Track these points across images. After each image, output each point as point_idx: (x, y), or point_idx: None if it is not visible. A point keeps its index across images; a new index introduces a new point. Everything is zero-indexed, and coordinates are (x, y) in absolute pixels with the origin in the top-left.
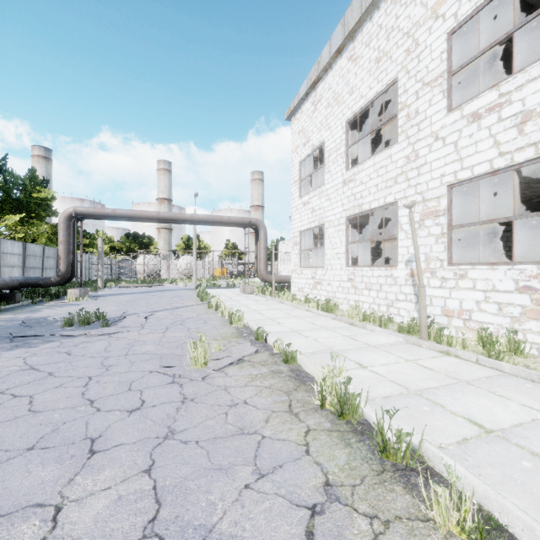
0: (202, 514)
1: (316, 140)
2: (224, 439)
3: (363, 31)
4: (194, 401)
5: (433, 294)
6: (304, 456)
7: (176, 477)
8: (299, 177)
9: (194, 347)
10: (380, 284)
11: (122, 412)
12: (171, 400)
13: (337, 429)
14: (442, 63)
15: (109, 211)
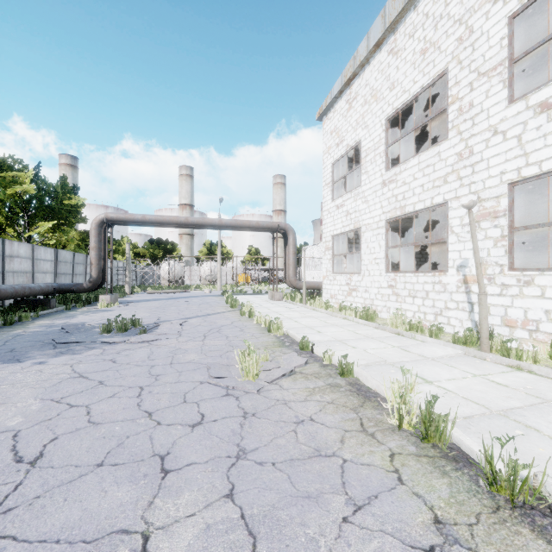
0: (306, 551)
1: (351, 140)
2: (302, 461)
3: (406, 22)
4: (256, 416)
5: (491, 303)
6: (398, 485)
7: (263, 504)
8: (331, 179)
9: (242, 357)
10: (427, 291)
11: (184, 426)
12: (232, 414)
13: (424, 453)
14: (502, 50)
15: (138, 217)
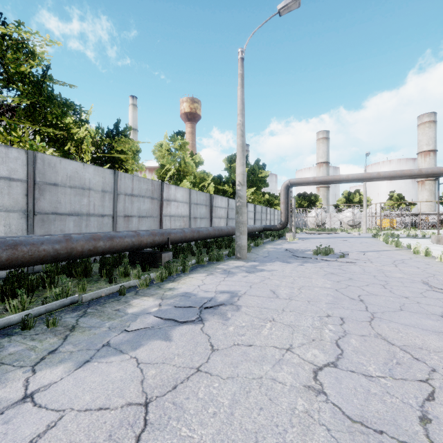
0: None
1: None
2: None
3: None
4: None
5: None
6: None
7: None
8: None
9: None
10: None
11: (440, 307)
12: None
13: None
14: None
15: (310, 179)
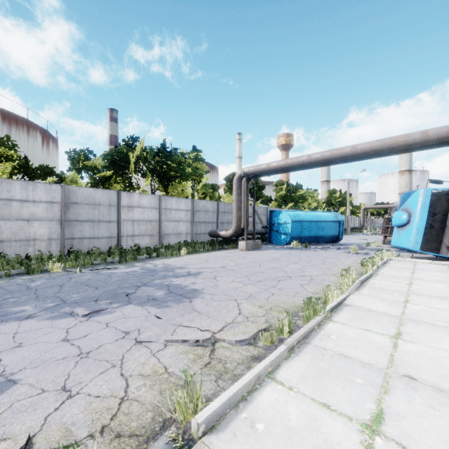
0: None
1: None
2: None
3: None
4: None
5: None
6: None
7: None
8: None
9: None
10: None
11: None
12: None
13: None
14: None
15: (375, 206)
